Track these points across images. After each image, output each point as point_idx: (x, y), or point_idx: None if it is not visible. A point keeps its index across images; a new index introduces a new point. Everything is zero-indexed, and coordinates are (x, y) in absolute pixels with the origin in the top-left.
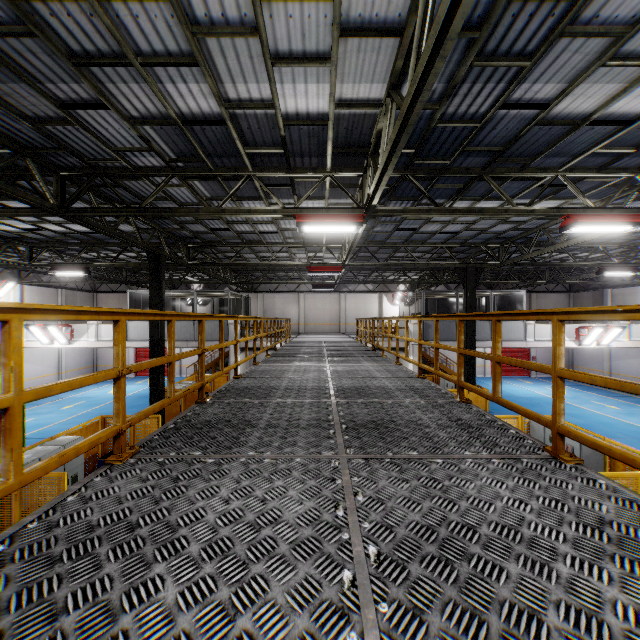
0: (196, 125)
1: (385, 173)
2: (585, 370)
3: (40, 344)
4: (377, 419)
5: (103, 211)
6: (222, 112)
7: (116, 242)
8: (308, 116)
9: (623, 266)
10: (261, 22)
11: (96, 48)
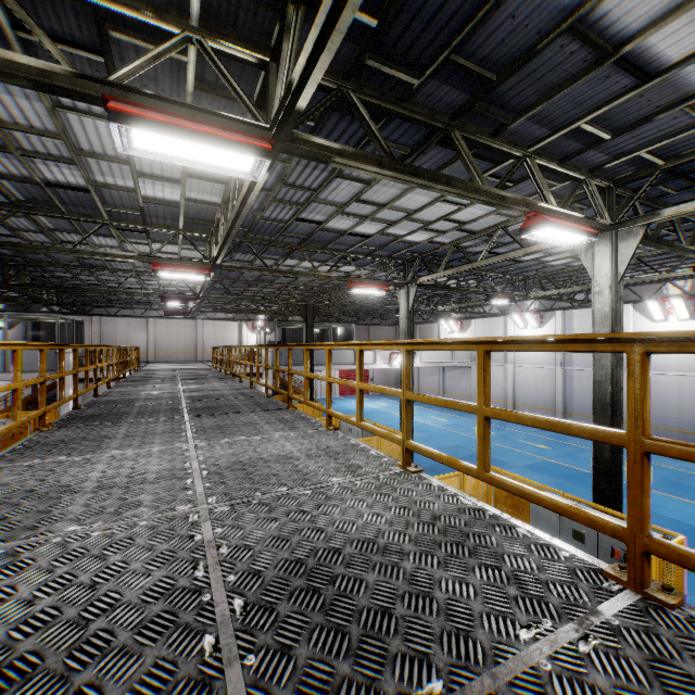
0: (60, 188)
1: (222, 250)
2: None
3: None
4: (211, 406)
5: None
6: (89, 187)
7: None
8: (164, 200)
9: None
10: (132, 161)
11: None
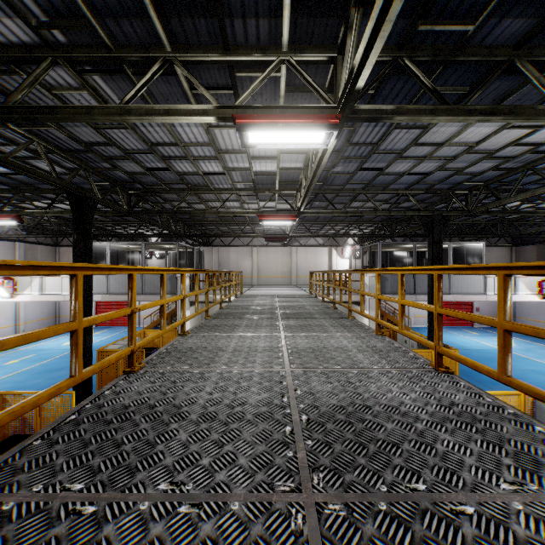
0: None
1: None
2: (528, 321)
3: None
4: None
5: None
6: None
7: (50, 188)
8: None
9: None
10: None
11: None
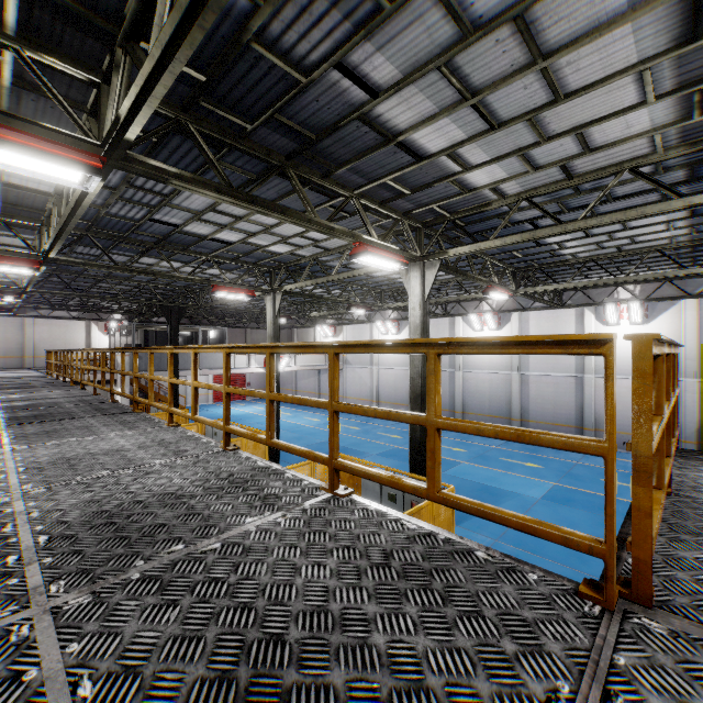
0: None
1: (56, 245)
2: (284, 390)
3: None
4: (38, 414)
5: None
6: None
7: None
8: None
9: (284, 315)
10: None
11: None
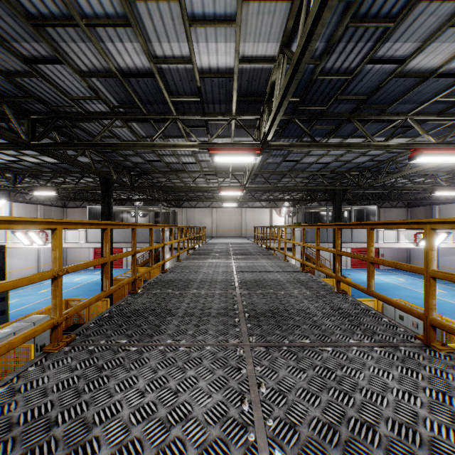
0: (132, 77)
1: (278, 114)
2: (419, 264)
3: (23, 245)
4: (273, 308)
5: (63, 145)
6: (151, 67)
7: (78, 170)
8: (218, 70)
9: (450, 188)
10: None
11: (49, 12)
